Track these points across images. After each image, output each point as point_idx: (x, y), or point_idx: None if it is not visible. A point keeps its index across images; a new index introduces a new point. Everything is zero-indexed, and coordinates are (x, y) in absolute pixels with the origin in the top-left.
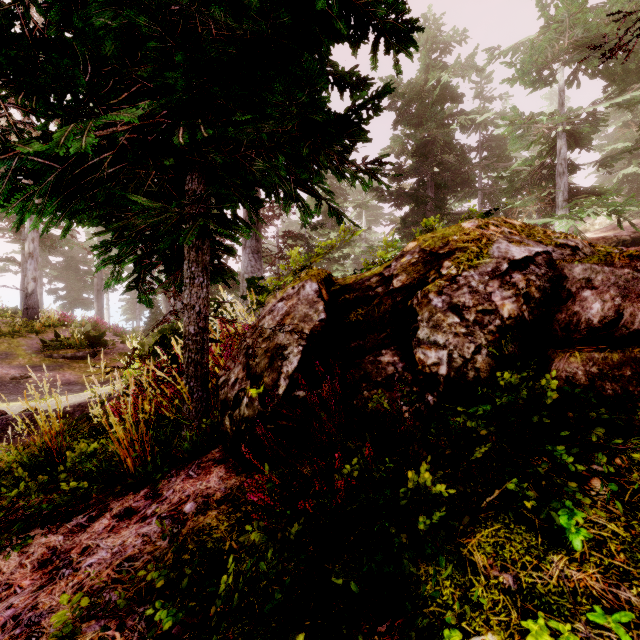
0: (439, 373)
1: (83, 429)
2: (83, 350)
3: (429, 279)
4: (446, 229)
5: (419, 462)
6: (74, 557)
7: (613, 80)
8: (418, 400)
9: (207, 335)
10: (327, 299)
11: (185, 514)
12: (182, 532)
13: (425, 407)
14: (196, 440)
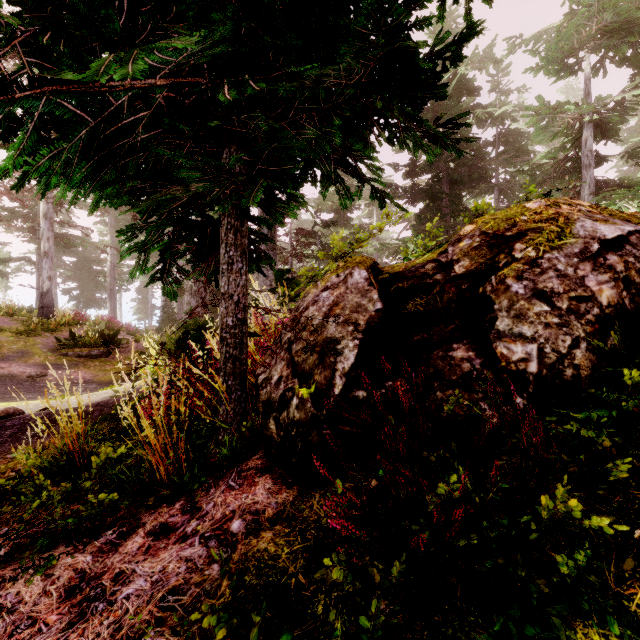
0: (528, 371)
1: (103, 430)
2: (98, 349)
3: (500, 263)
4: (506, 210)
5: (529, 480)
6: (107, 585)
7: None
8: (504, 402)
9: (246, 328)
10: (376, 288)
11: (233, 535)
12: (233, 558)
13: (514, 411)
14: (235, 446)
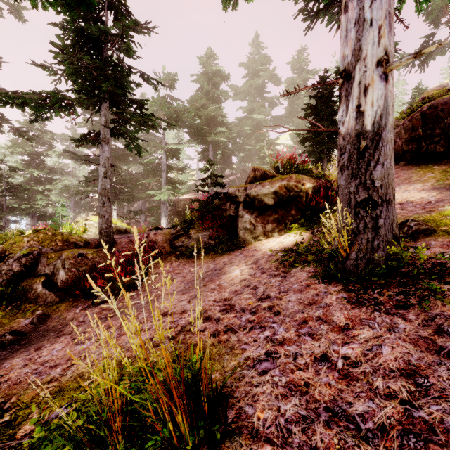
0: None
1: None
2: None
3: None
4: (18, 238)
5: None
6: None
7: (187, 132)
8: None
9: None
10: None
11: None
12: None
13: None
14: None
